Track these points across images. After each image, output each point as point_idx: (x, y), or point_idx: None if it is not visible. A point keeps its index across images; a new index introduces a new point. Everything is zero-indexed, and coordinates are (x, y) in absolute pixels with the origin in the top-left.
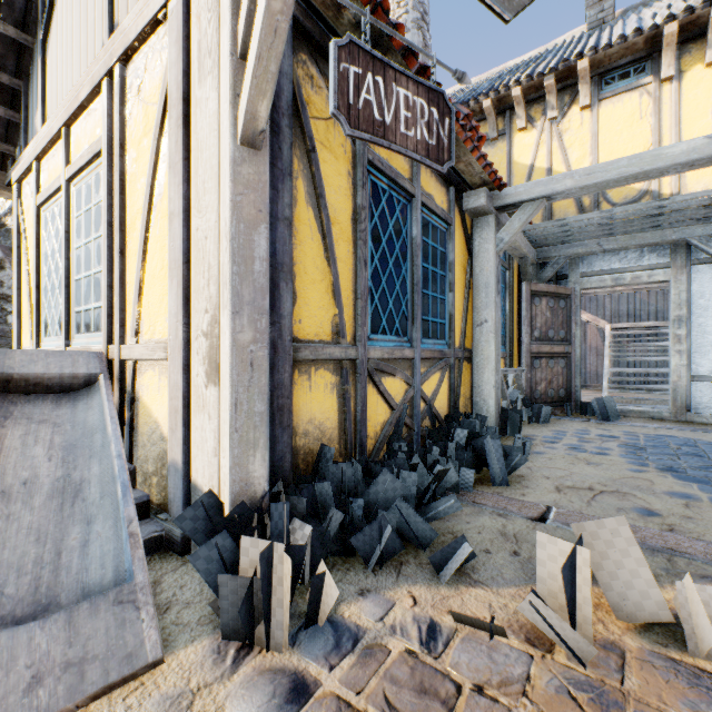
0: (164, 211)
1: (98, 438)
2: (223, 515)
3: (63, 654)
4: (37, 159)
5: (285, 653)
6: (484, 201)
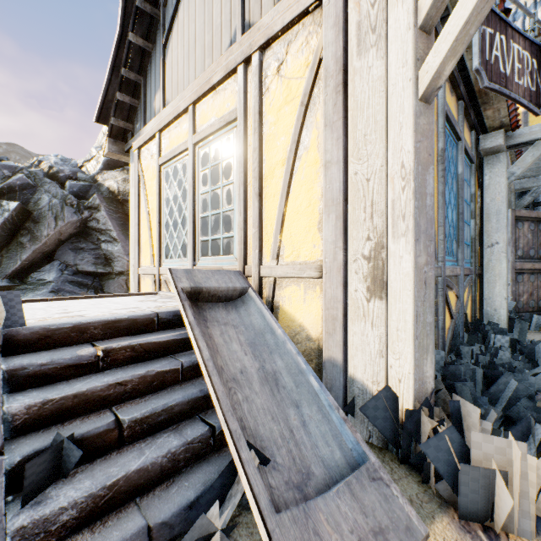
0: (310, 161)
1: (269, 338)
2: (397, 406)
3: (365, 523)
4: (159, 131)
5: (533, 540)
6: (502, 141)
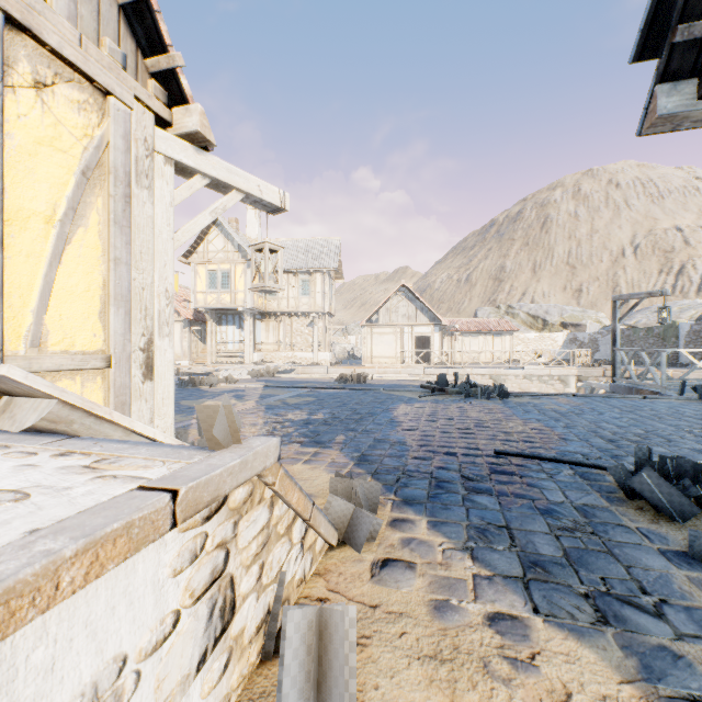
0: (91, 243)
1: None
2: None
3: None
4: None
5: None
6: None
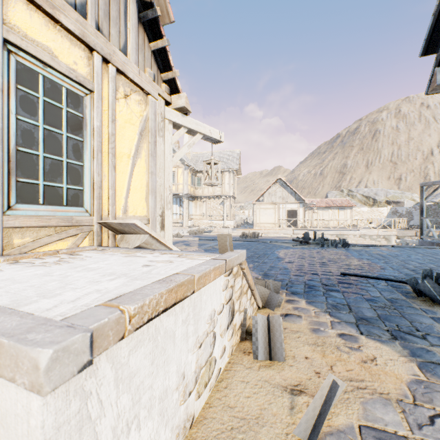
0: (142, 165)
1: None
2: None
3: None
4: None
5: None
6: None
